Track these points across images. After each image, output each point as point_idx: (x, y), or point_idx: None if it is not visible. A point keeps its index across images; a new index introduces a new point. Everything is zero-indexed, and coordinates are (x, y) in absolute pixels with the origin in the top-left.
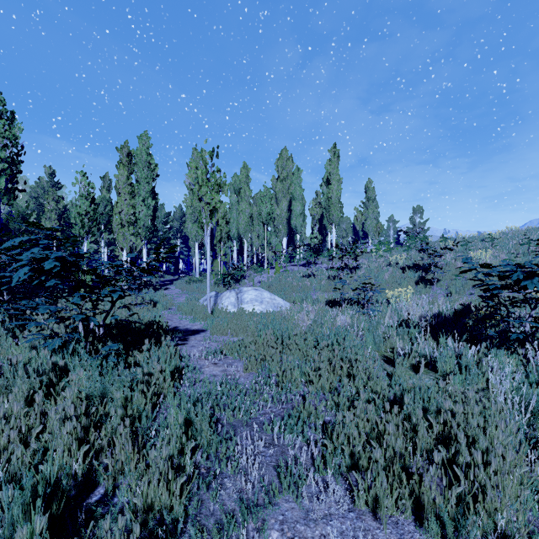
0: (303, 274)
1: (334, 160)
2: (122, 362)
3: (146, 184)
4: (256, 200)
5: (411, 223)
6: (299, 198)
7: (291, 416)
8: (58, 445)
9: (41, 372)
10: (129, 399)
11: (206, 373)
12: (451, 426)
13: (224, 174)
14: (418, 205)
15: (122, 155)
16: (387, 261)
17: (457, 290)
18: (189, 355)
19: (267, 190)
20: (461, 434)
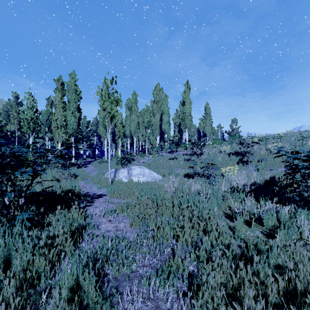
0: (169, 157)
1: (187, 90)
2: (25, 231)
3: (74, 103)
4: (141, 113)
5: (230, 128)
6: (166, 113)
7: (164, 270)
8: None
9: None
10: (30, 262)
11: (102, 229)
12: (292, 280)
13: (120, 94)
14: (235, 118)
15: (58, 84)
16: (219, 150)
17: (263, 168)
18: (92, 214)
19: (147, 107)
20: None
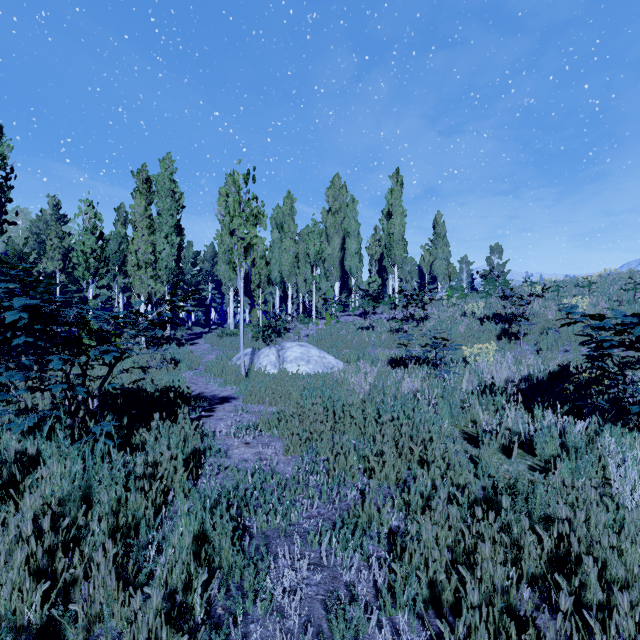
0: (359, 326)
1: (397, 188)
2: (114, 450)
3: (169, 217)
4: (303, 236)
5: (488, 265)
6: (354, 234)
7: (346, 522)
8: (3, 583)
9: (1, 465)
10: (122, 502)
11: (235, 457)
12: (567, 540)
13: (262, 203)
14: (497, 244)
15: (139, 181)
16: (462, 310)
17: (549, 347)
18: (214, 432)
19: (316, 225)
20: (590, 561)
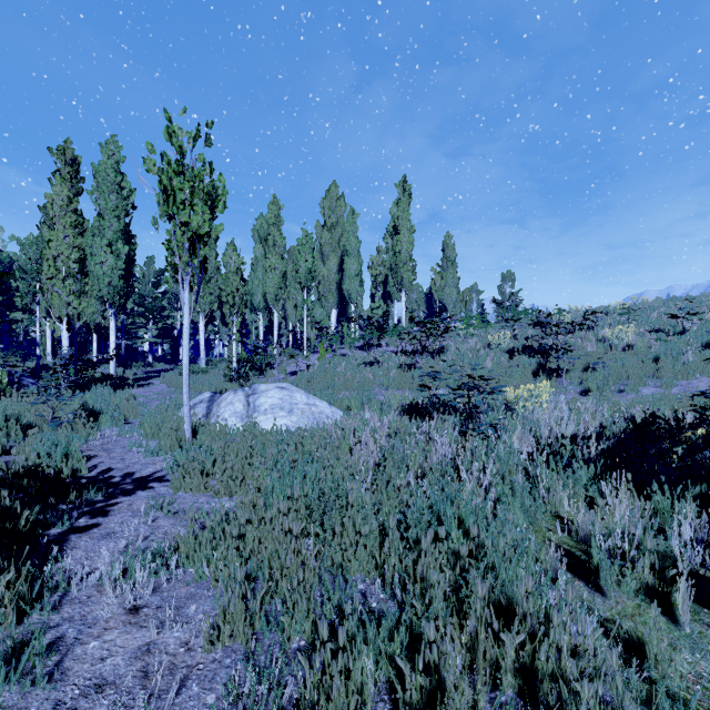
0: (361, 360)
1: (404, 199)
2: None
3: (113, 219)
4: (293, 254)
5: (500, 294)
6: (354, 253)
7: None
8: None
9: None
10: None
11: (76, 676)
12: None
13: (219, 176)
14: (509, 271)
15: (61, 162)
16: (483, 342)
17: (600, 386)
18: (74, 576)
19: (307, 236)
20: None
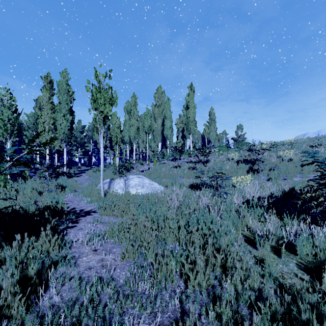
0: (172, 165)
1: (191, 93)
2: None
3: (65, 105)
4: (141, 118)
5: (236, 135)
6: (169, 117)
7: None
8: None
9: None
10: None
11: (82, 265)
12: None
13: (114, 91)
14: (240, 124)
15: (45, 82)
16: (226, 157)
17: (276, 177)
18: (72, 240)
19: (148, 111)
20: None
